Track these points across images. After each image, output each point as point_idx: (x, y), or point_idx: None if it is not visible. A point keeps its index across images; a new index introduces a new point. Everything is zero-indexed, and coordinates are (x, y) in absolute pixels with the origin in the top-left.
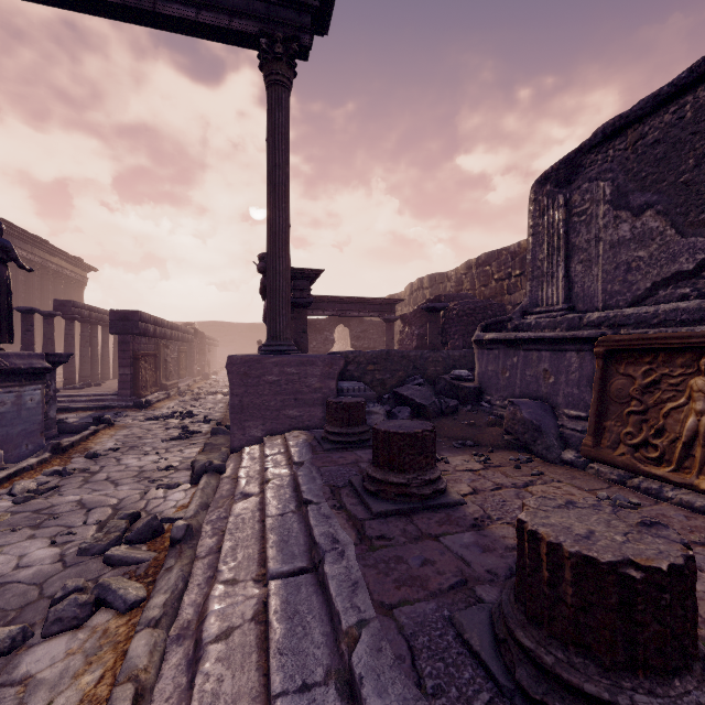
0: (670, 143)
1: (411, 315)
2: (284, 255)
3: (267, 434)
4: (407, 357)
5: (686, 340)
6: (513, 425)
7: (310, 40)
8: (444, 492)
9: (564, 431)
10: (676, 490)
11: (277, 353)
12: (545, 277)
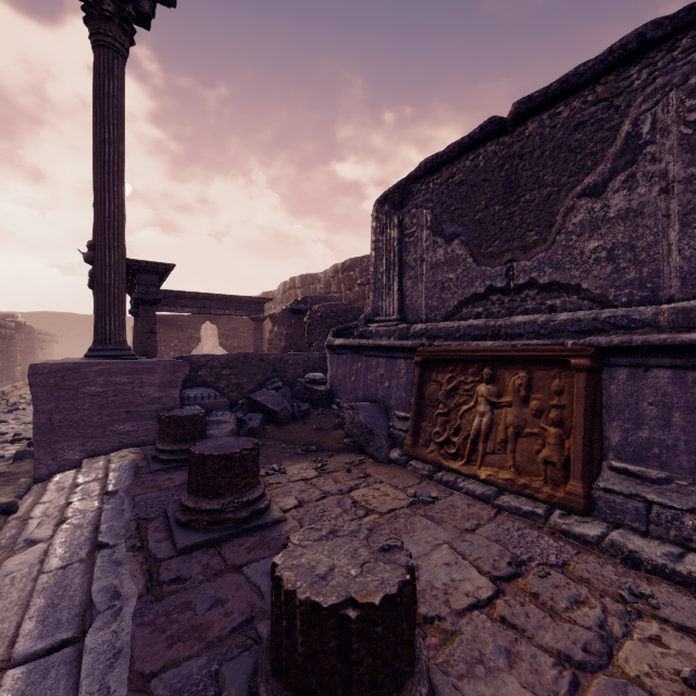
0: (470, 185)
1: (280, 315)
2: (117, 245)
3: (88, 455)
4: (266, 360)
5: (474, 354)
6: (352, 429)
7: (150, 7)
8: (265, 511)
9: (393, 431)
10: (466, 480)
11: (105, 358)
12: (384, 289)
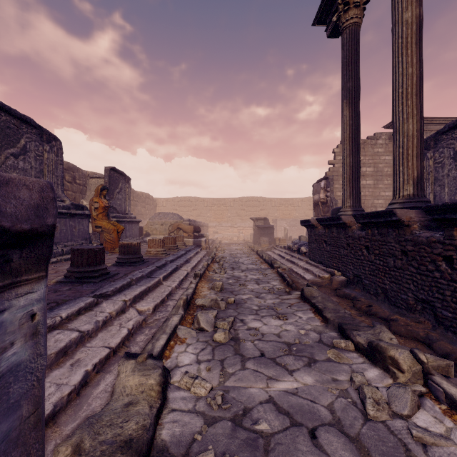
0: None
1: None
2: None
3: None
4: None
5: None
6: None
7: None
8: None
9: None
10: None
11: None
12: None
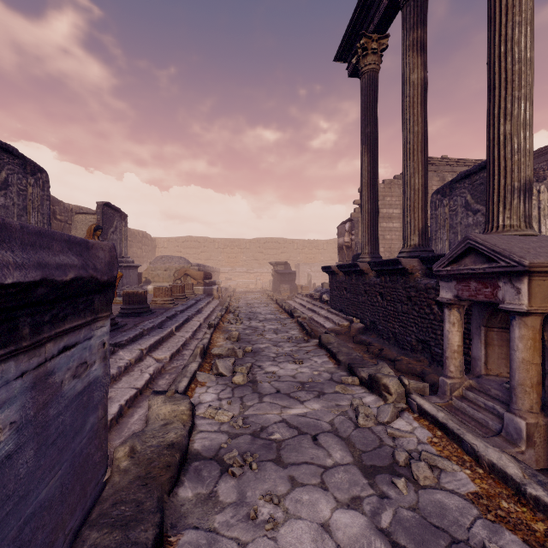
0: None
1: None
2: None
3: None
4: None
5: None
6: None
7: None
8: None
9: None
10: None
11: None
12: None
